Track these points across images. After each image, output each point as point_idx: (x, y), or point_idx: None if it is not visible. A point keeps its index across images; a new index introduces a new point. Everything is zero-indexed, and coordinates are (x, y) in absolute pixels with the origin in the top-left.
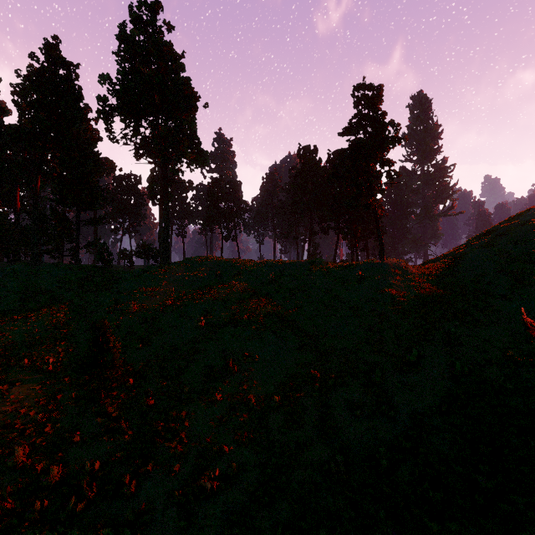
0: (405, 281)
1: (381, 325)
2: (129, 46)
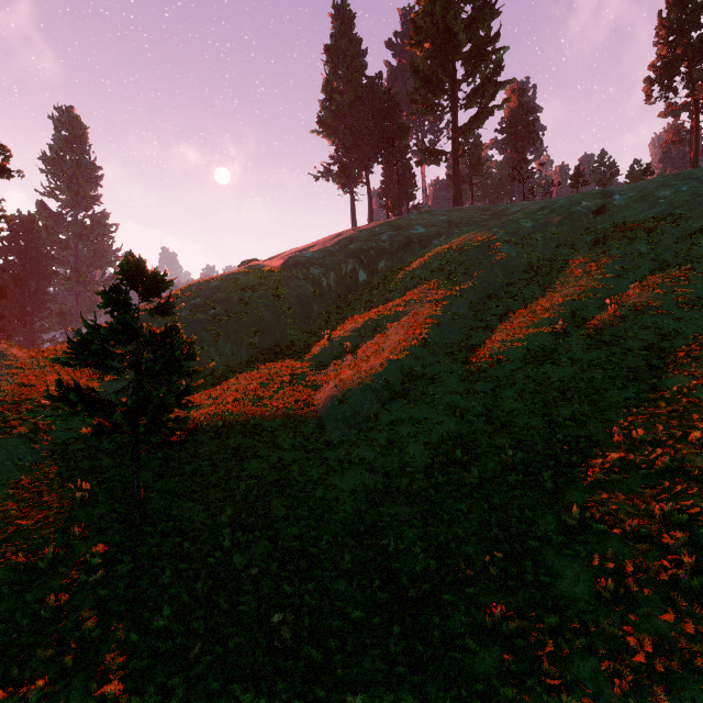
0: (1, 368)
1: None
2: None
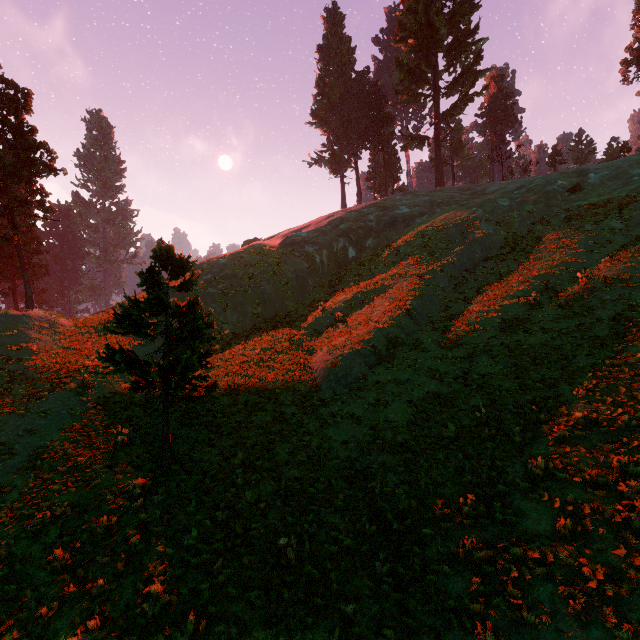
0: (52, 334)
1: (12, 384)
2: None
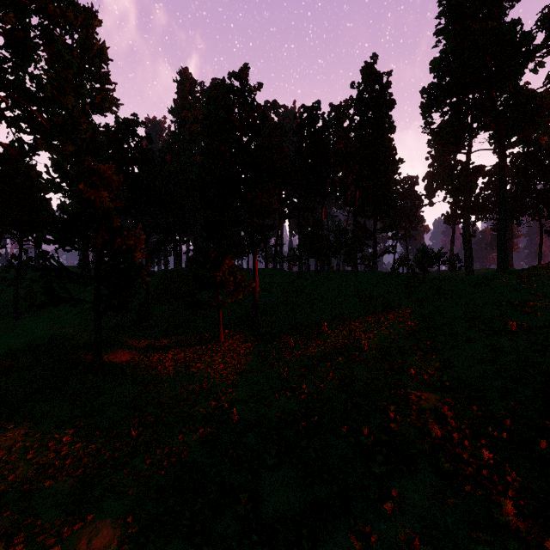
0: None
1: None
2: (454, 15)
